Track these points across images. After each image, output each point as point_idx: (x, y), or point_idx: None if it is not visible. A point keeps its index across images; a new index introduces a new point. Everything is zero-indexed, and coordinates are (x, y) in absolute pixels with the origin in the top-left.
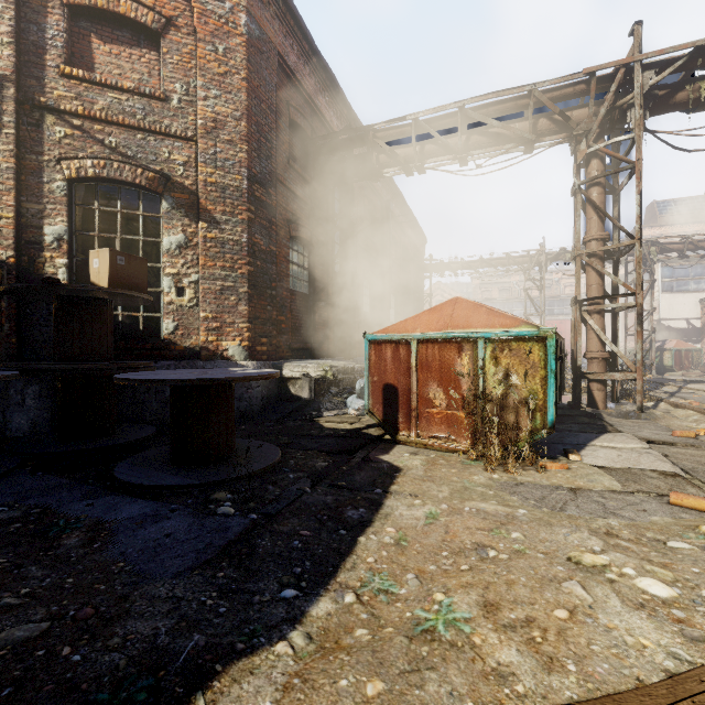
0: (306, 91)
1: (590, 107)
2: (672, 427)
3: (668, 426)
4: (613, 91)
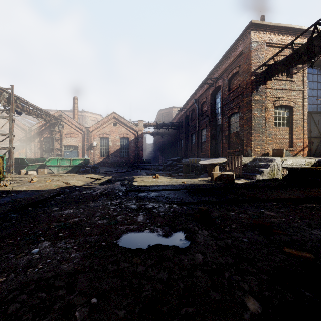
0: None
1: None
2: None
3: None
4: None
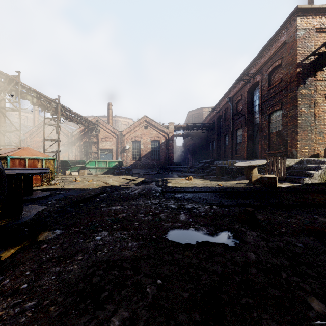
0: None
1: (5, 85)
2: None
3: None
4: (13, 85)
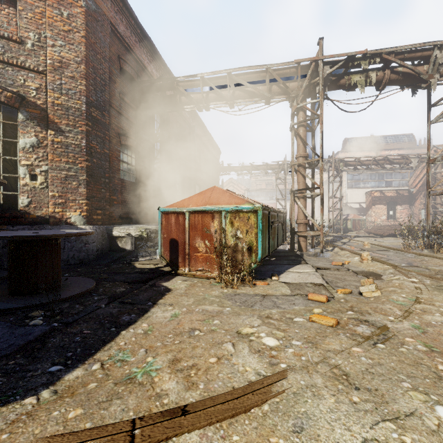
0: (133, 51)
1: (298, 82)
2: (334, 260)
3: (333, 260)
4: (309, 74)
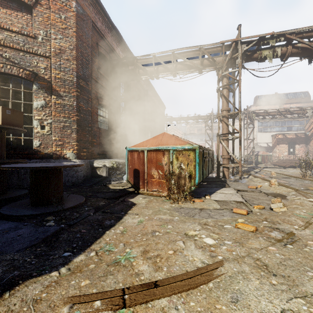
0: (106, 39)
1: (223, 57)
2: (250, 185)
3: (249, 184)
4: (231, 51)
